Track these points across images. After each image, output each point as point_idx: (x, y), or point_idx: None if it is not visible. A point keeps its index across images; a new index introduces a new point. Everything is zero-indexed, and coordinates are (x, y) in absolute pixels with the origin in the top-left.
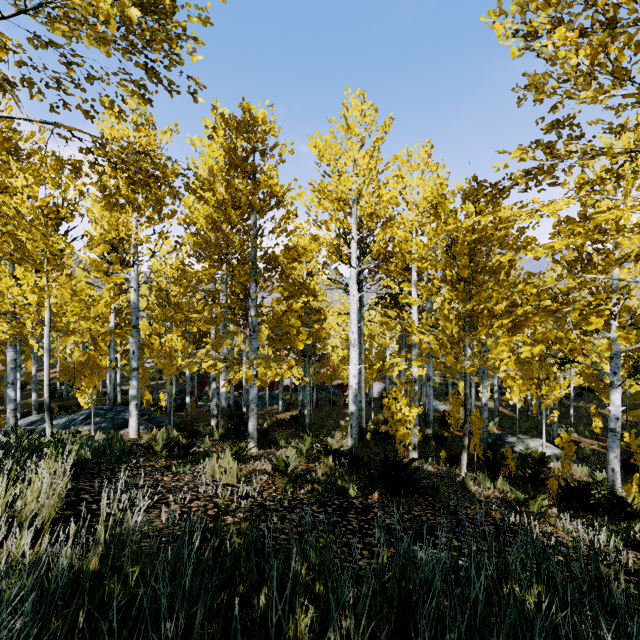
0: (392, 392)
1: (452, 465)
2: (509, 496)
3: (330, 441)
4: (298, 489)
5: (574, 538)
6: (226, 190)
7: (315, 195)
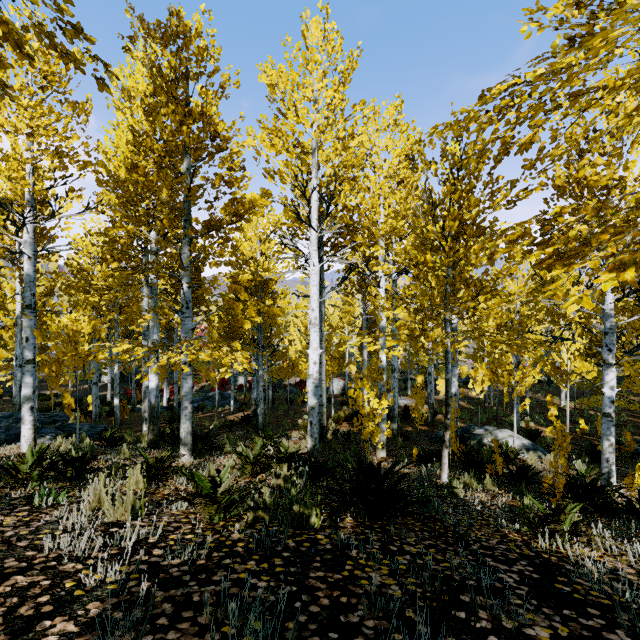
0: (359, 382)
1: (426, 463)
2: (504, 500)
3: (286, 443)
4: (233, 520)
5: (633, 567)
6: (146, 116)
7: (266, 133)
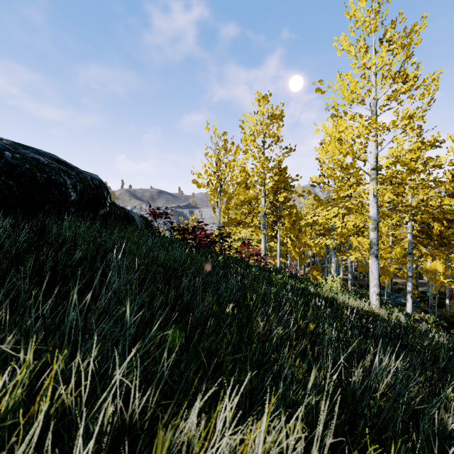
0: None
1: None
2: None
3: None
4: None
5: None
6: None
7: None
